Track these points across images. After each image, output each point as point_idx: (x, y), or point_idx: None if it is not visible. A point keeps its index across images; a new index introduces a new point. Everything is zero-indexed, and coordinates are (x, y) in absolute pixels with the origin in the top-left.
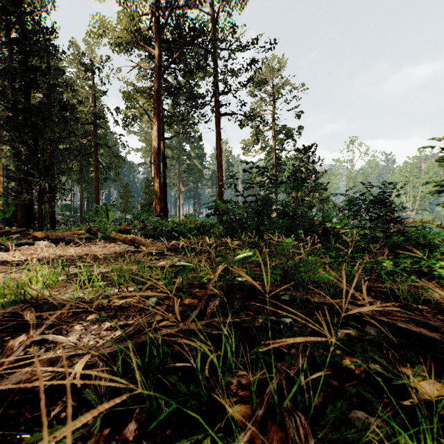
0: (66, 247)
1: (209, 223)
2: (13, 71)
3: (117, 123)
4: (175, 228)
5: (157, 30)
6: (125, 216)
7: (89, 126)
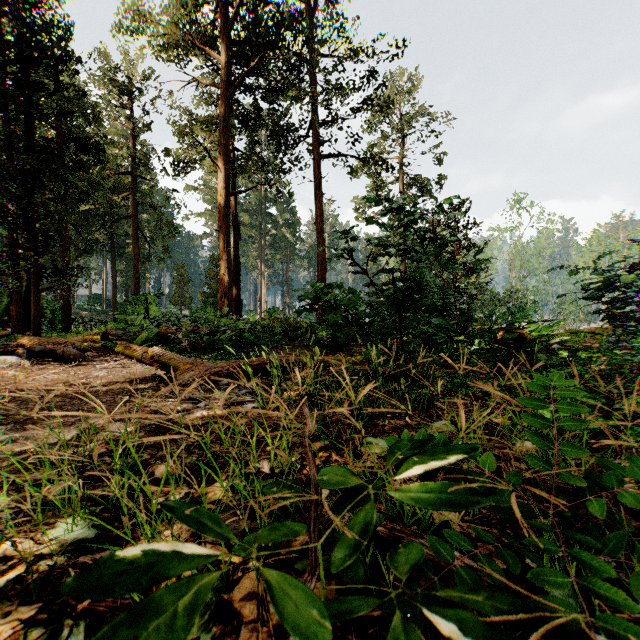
0: (47, 367)
1: (304, 323)
2: (5, 89)
3: (167, 173)
4: (245, 333)
5: (223, 25)
6: (168, 312)
7: (124, 177)
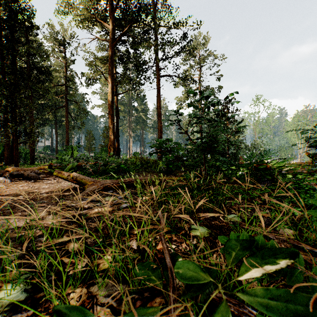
0: (19, 183)
1: (151, 160)
2: (1, 43)
3: (82, 85)
4: (121, 165)
5: (111, 10)
6: (83, 154)
7: (61, 87)
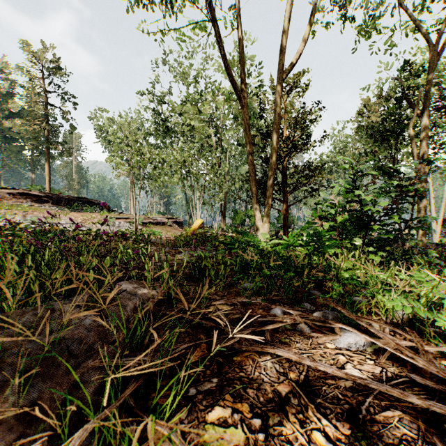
0: None
1: None
2: None
3: None
4: None
5: None
6: None
7: None
